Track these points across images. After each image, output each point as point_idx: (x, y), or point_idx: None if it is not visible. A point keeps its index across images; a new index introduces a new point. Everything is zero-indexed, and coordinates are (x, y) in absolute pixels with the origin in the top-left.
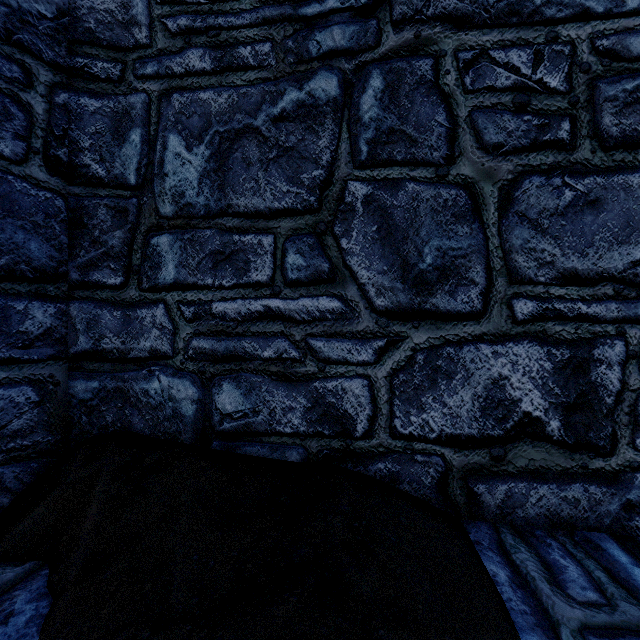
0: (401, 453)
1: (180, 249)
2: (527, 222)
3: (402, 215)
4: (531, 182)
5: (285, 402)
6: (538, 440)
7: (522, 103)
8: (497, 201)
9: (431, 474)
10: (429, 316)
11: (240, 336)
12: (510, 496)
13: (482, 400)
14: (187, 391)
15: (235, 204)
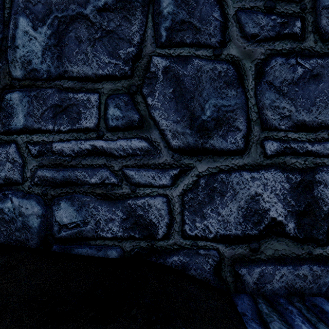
0: (189, 249)
1: (28, 103)
2: (273, 88)
3: (190, 81)
4: (276, 61)
5: (107, 215)
6: (280, 236)
7: (270, 7)
8: (254, 73)
9: (210, 263)
10: (208, 152)
11: (73, 167)
12: (262, 275)
13: (244, 210)
14: (33, 209)
15: (70, 70)
